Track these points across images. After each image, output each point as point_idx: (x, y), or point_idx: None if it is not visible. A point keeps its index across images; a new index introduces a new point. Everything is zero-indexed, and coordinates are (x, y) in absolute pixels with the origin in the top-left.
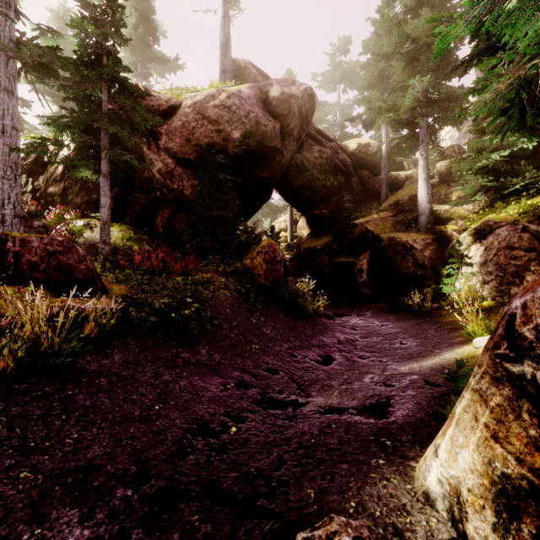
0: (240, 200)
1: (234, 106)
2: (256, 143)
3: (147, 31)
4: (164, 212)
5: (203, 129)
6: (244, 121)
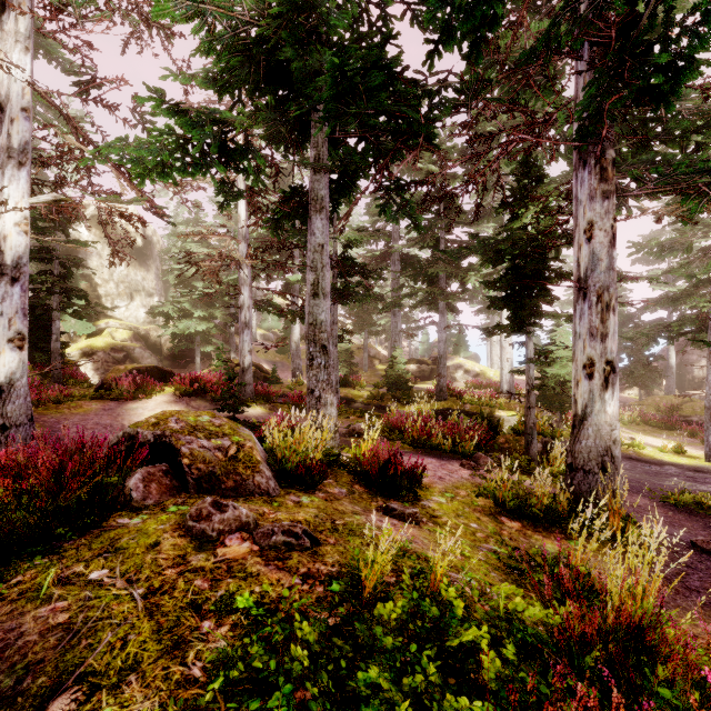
0: None
1: None
2: None
3: None
4: None
5: None
6: None
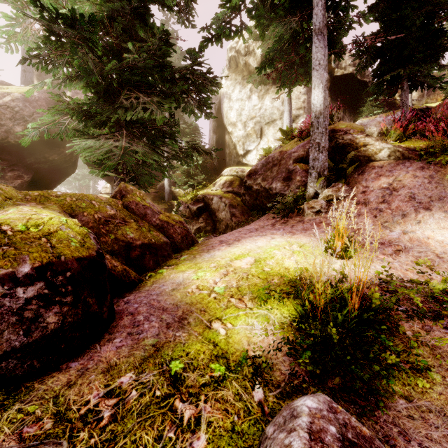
0: (32, 175)
1: (17, 107)
2: (41, 135)
3: None
4: None
5: None
6: (27, 119)
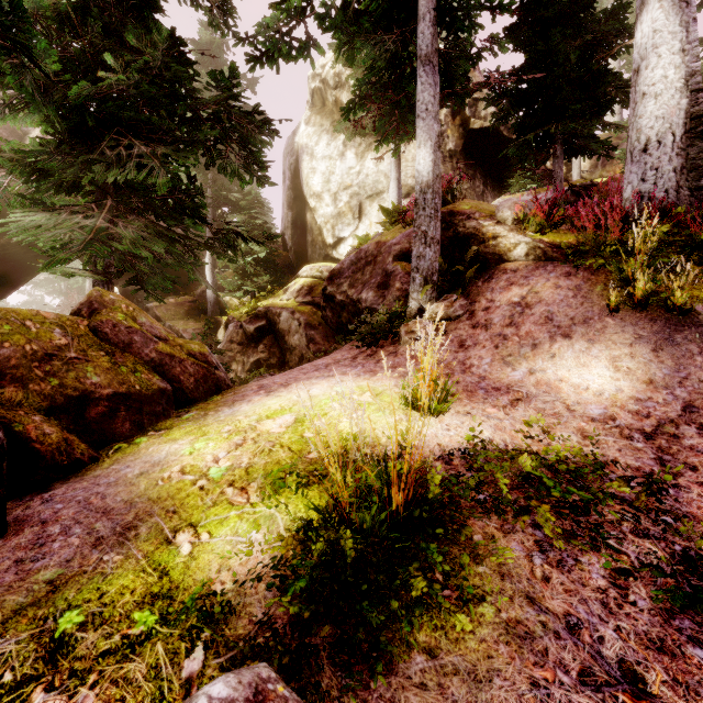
0: None
1: None
2: None
3: None
4: None
5: None
6: None
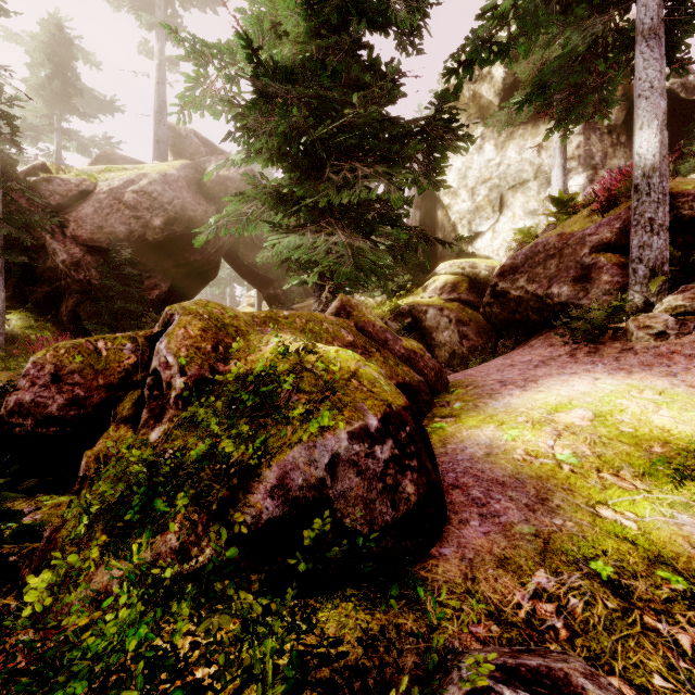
0: (170, 283)
1: (156, 193)
2: (182, 228)
3: (66, 82)
4: (70, 301)
5: (120, 216)
6: (167, 207)
